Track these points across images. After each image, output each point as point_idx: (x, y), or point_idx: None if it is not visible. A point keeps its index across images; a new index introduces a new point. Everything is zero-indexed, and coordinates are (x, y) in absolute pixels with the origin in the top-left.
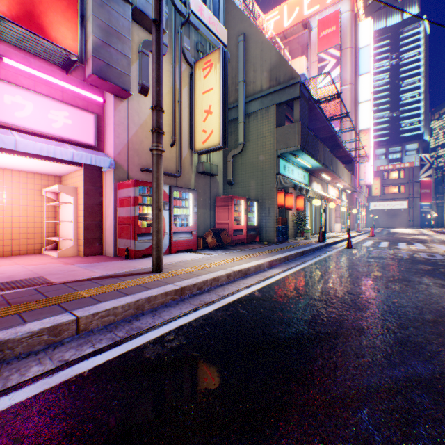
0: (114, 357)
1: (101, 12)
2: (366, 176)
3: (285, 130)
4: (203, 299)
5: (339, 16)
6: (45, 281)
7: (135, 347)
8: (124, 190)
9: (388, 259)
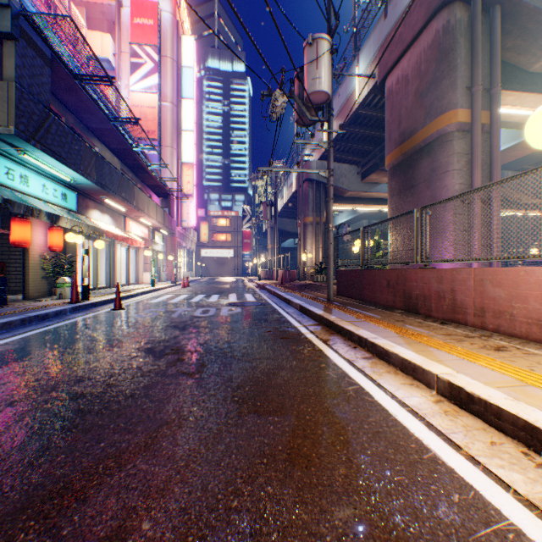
0: None
1: None
2: (190, 217)
3: None
4: None
5: (160, 12)
6: None
7: None
8: None
9: (143, 324)
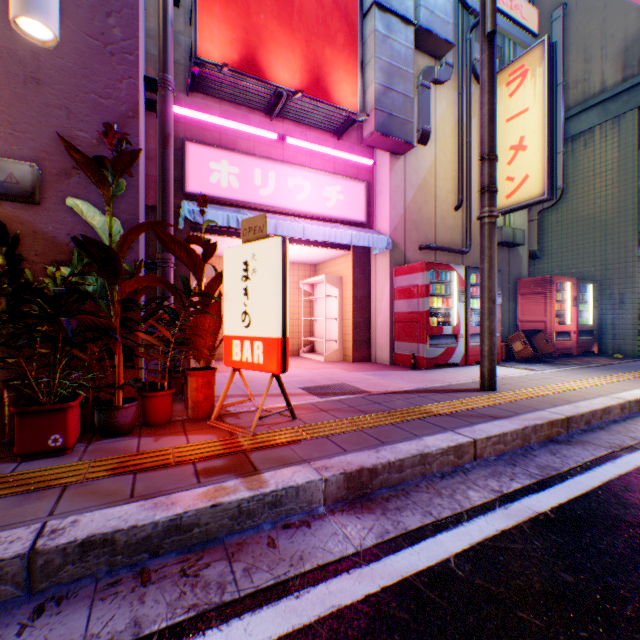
0: (563, 500)
1: (382, 50)
2: None
3: None
4: (607, 439)
5: None
6: (358, 390)
7: (581, 493)
8: (405, 276)
9: None
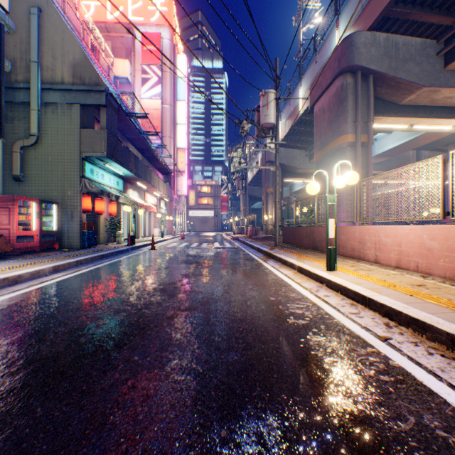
0: None
1: None
2: (183, 188)
3: (92, 134)
4: None
5: (162, 39)
6: None
7: None
8: None
9: (173, 255)
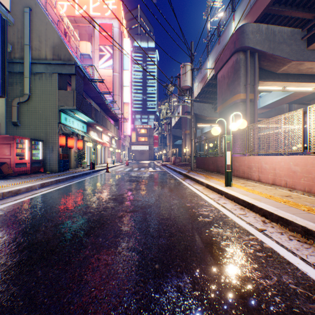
0: None
1: None
2: (127, 130)
3: (66, 93)
4: None
5: (113, 28)
6: None
7: None
8: None
9: (121, 176)
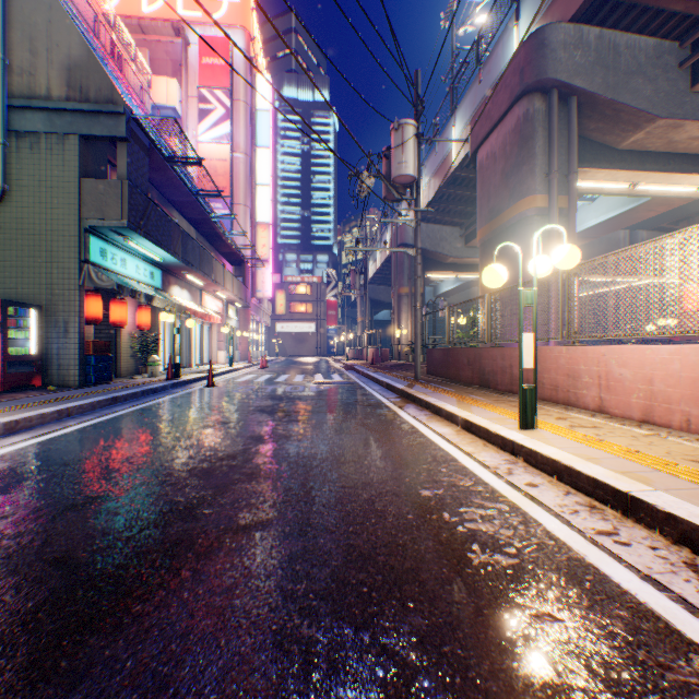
0: None
1: None
2: (266, 286)
3: (101, 187)
4: None
5: (232, 49)
6: None
7: None
8: None
9: (244, 396)
